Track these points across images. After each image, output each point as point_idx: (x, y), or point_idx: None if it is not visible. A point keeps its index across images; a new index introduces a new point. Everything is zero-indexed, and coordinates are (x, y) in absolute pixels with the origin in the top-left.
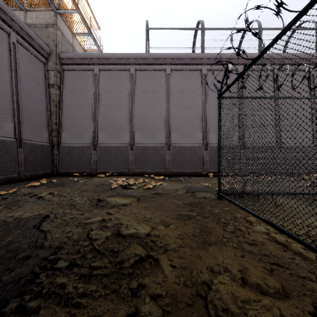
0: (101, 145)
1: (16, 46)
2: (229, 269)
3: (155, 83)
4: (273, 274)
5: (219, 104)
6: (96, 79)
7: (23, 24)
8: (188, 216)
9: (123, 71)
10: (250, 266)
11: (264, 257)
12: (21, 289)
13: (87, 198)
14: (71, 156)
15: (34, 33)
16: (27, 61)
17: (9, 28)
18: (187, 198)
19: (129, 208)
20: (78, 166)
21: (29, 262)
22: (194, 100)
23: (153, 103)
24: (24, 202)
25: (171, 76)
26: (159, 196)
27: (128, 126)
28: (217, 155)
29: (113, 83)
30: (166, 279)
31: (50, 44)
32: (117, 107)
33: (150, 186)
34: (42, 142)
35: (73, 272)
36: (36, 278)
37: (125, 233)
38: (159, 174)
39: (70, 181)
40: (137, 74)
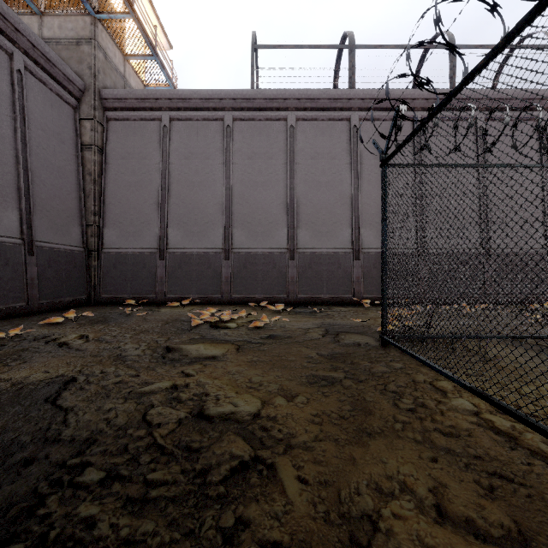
0: (173, 251)
1: (23, 76)
2: (411, 487)
3: (268, 142)
4: (495, 496)
5: (383, 177)
6: (166, 134)
7: (36, 38)
8: (329, 379)
9: (212, 121)
10: (450, 481)
11: (474, 462)
12: (8, 528)
13: (148, 346)
14: (121, 270)
15: (57, 54)
16: (43, 103)
17: (10, 44)
18: (326, 345)
19: (222, 364)
20: (133, 287)
21: (31, 472)
22: (337, 172)
23: (265, 178)
24: (33, 352)
25: (297, 130)
26: (276, 342)
27: (221, 217)
28: (378, 269)
29: (194, 143)
30: (291, 507)
31: (85, 74)
32: (202, 184)
33: (260, 324)
34: (71, 245)
35: (112, 492)
36: (40, 506)
37: (213, 413)
38: (275, 302)
39: (119, 314)
40: (237, 126)
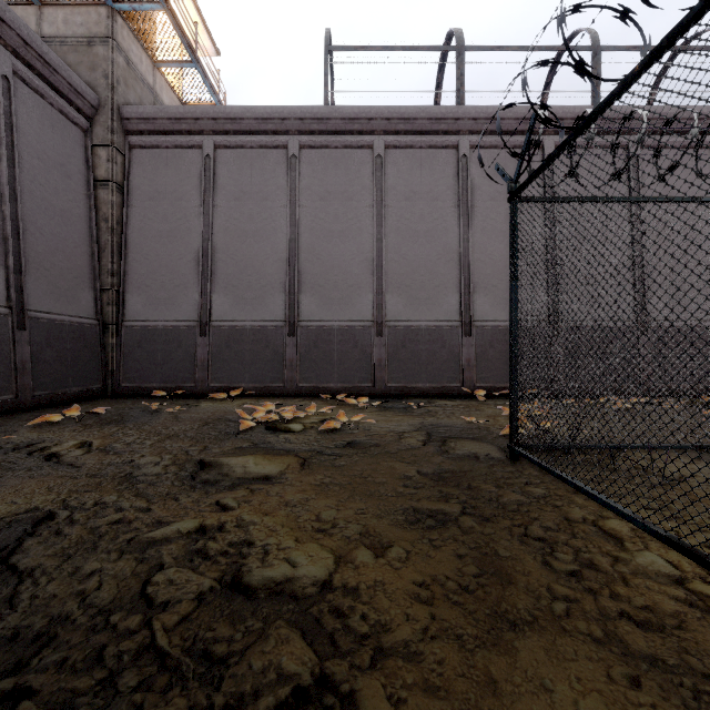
0: (219, 325)
1: (11, 84)
2: None
3: (347, 177)
4: None
5: (512, 217)
6: (209, 167)
7: (29, 32)
8: (438, 515)
9: (271, 149)
10: None
11: (707, 689)
12: None
13: (173, 460)
14: (149, 350)
15: (61, 58)
16: (41, 123)
17: None
18: (429, 458)
19: (278, 489)
20: (165, 373)
21: None
22: (440, 218)
23: (342, 225)
24: (5, 470)
25: (386, 161)
26: (358, 454)
27: (284, 278)
28: (495, 348)
29: (247, 178)
30: None
31: (99, 85)
32: (258, 234)
33: (336, 426)
34: (79, 317)
35: None
36: None
37: (255, 581)
38: (356, 393)
39: (142, 411)
40: (305, 155)
